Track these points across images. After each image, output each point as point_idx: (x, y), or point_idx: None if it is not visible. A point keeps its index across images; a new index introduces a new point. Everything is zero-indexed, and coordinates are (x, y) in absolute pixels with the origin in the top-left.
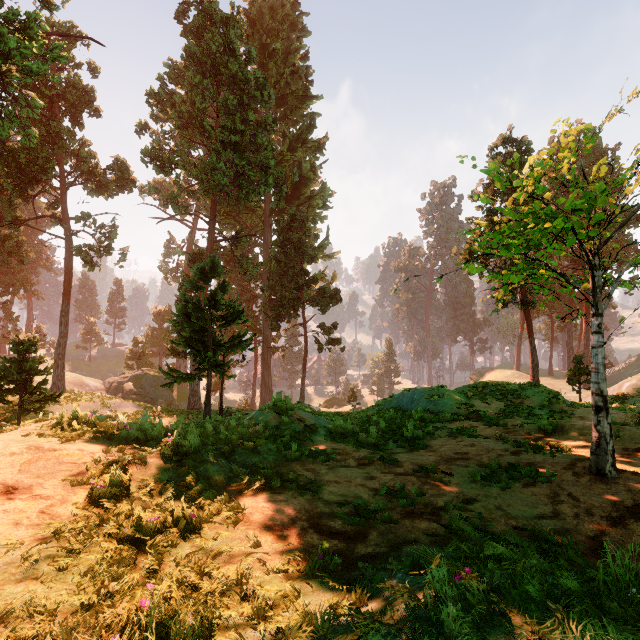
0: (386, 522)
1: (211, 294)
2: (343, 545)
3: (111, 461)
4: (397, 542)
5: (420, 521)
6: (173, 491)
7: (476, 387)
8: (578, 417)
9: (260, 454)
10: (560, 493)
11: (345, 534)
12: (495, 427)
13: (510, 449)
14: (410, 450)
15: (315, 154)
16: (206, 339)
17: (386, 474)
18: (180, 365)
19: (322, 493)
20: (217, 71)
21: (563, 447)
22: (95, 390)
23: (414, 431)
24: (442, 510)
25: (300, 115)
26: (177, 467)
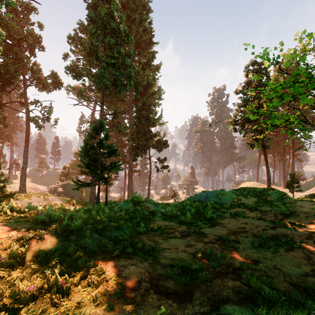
0: (204, 282)
1: (99, 140)
2: (176, 305)
3: (19, 237)
4: (215, 300)
5: (227, 280)
6: (58, 259)
7: (240, 190)
8: (299, 206)
9: (121, 230)
10: (312, 256)
11: (177, 294)
12: (255, 212)
13: (269, 225)
14: (210, 226)
15: (155, 72)
16: (97, 164)
17: (199, 242)
18: (87, 179)
19: (159, 258)
20: (104, 27)
21: (300, 224)
22: (43, 191)
23: (211, 214)
24: (240, 270)
25: (147, 52)
26: (64, 240)
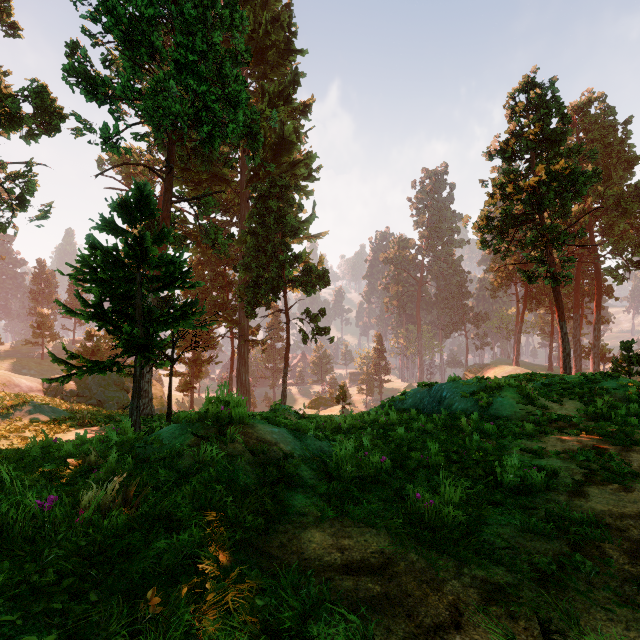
0: None
1: (135, 237)
2: None
3: None
4: None
5: None
6: None
7: (516, 380)
8: None
9: None
10: None
11: None
12: (638, 448)
13: None
14: (573, 548)
15: (299, 121)
16: (132, 310)
17: None
18: None
19: None
20: None
21: None
22: (28, 391)
23: (520, 470)
24: None
25: (282, 74)
26: None
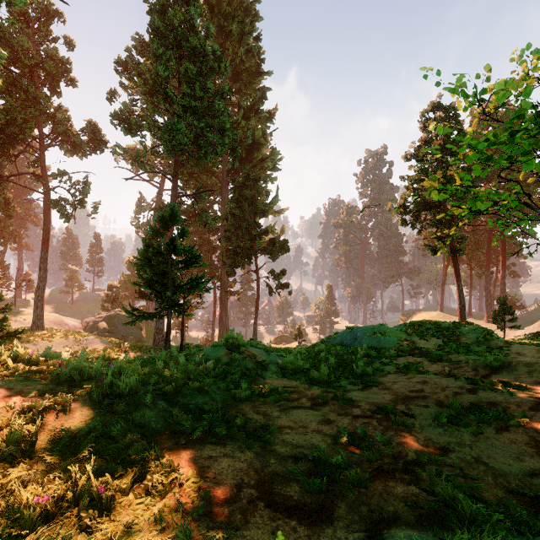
0: (354, 486)
1: (170, 239)
2: (303, 529)
3: (26, 407)
4: (373, 520)
5: (394, 483)
6: (94, 446)
7: (412, 325)
8: (515, 353)
9: (207, 394)
10: None
11: (305, 508)
12: (440, 363)
13: (465, 386)
14: (363, 387)
15: (266, 123)
16: (166, 281)
17: (343, 416)
18: (149, 307)
19: (274, 443)
20: (179, 45)
21: (518, 384)
22: (73, 328)
23: (364, 367)
24: (416, 465)
25: (253, 89)
26: (107, 413)
